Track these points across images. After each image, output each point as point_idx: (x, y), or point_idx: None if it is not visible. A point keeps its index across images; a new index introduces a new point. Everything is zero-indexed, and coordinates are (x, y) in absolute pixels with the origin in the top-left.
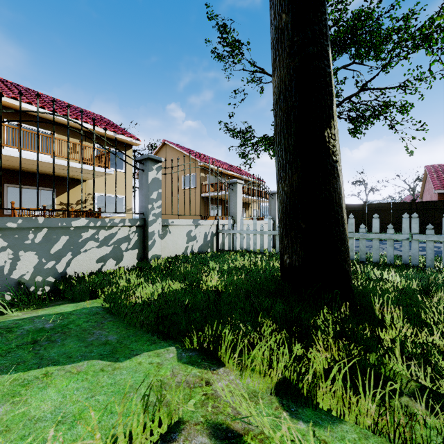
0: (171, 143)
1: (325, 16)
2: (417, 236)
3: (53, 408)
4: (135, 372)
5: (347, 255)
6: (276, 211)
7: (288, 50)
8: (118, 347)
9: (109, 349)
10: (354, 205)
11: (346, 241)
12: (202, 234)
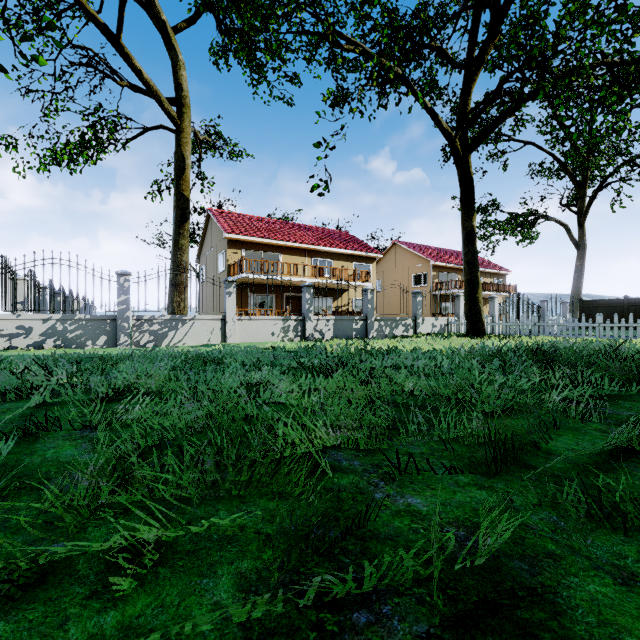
0: (401, 243)
1: (476, 266)
2: (537, 324)
3: None
4: None
5: (482, 326)
6: (494, 311)
7: (466, 274)
8: None
9: None
10: (612, 300)
11: (482, 323)
12: (439, 324)
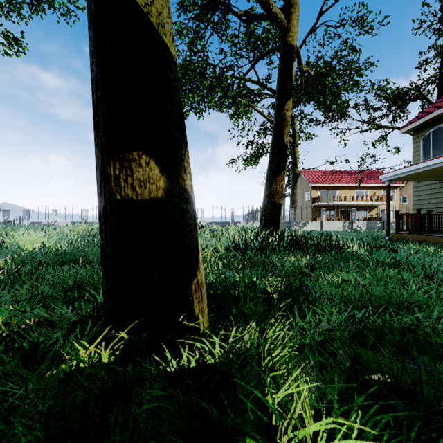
0: None
1: None
2: None
3: None
4: None
5: None
6: None
7: None
8: None
9: None
10: None
11: None
12: None
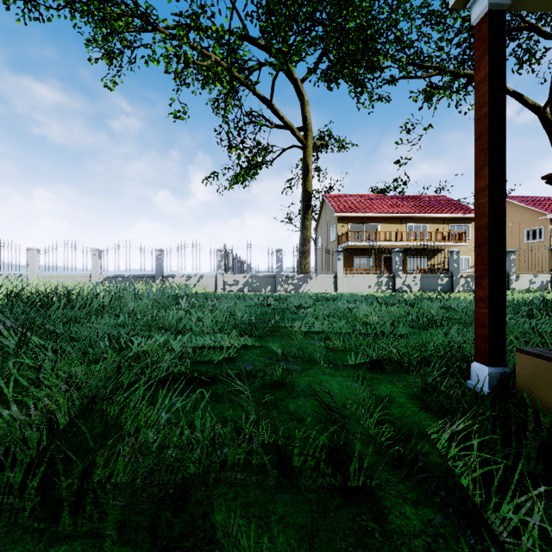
0: (510, 198)
1: None
2: None
3: None
4: None
5: None
6: None
7: None
8: None
9: None
10: None
11: None
12: (539, 281)
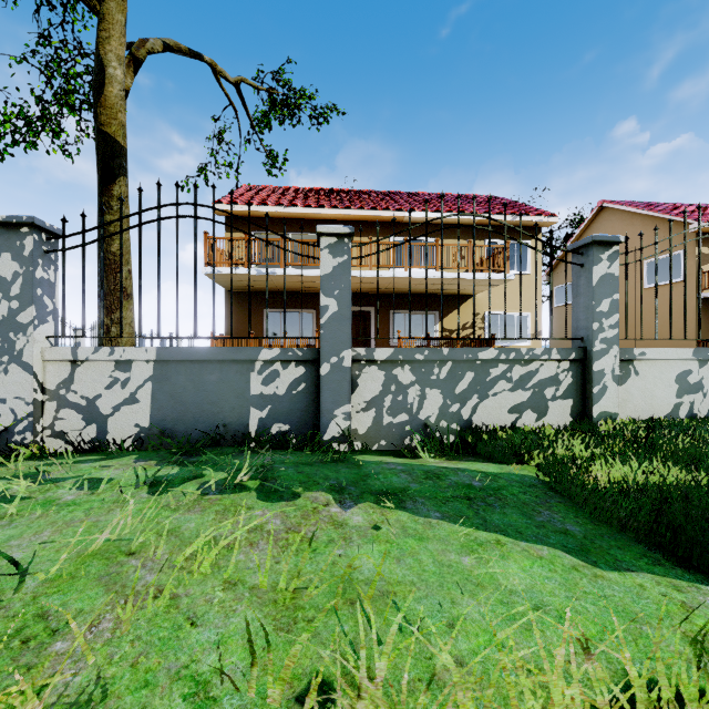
0: (617, 203)
1: None
2: None
3: (524, 587)
4: (637, 597)
5: None
6: None
7: None
8: (590, 546)
9: (575, 543)
10: None
11: None
12: None
